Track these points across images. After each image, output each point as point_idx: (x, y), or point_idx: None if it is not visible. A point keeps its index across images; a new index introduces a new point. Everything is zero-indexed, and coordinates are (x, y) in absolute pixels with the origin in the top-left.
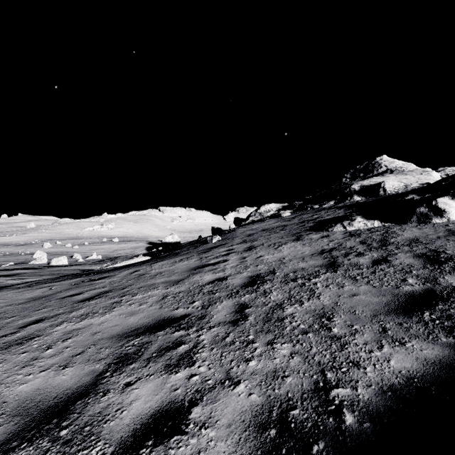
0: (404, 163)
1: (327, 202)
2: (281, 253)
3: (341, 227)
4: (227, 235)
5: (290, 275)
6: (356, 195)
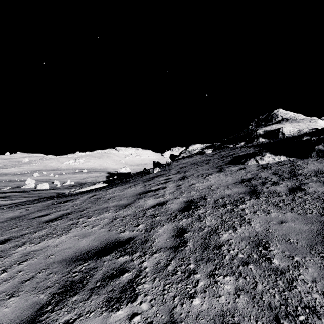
0: (295, 114)
1: (239, 143)
2: (209, 182)
3: (254, 161)
4: (165, 167)
5: (219, 201)
6: (261, 138)
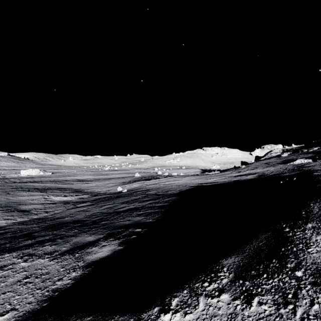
0: None
1: (312, 148)
2: (263, 170)
3: (292, 163)
4: (248, 165)
5: (260, 173)
6: None
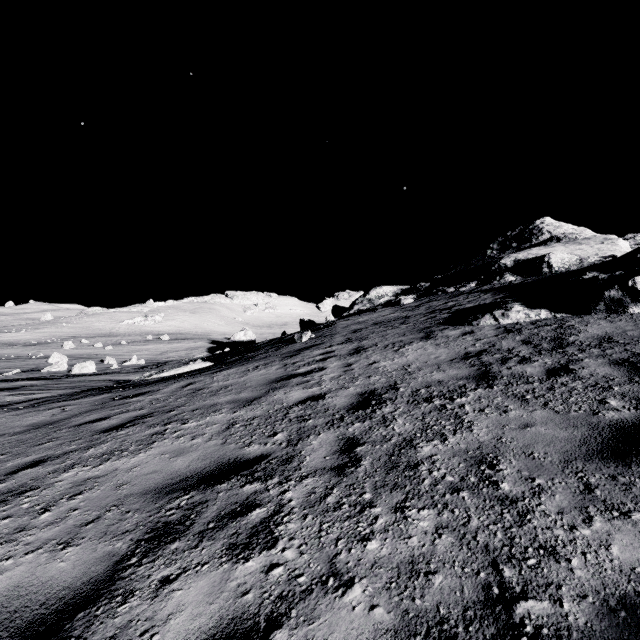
0: (575, 228)
1: (466, 284)
2: (405, 358)
3: (491, 320)
4: (322, 331)
5: (421, 392)
6: (508, 274)
